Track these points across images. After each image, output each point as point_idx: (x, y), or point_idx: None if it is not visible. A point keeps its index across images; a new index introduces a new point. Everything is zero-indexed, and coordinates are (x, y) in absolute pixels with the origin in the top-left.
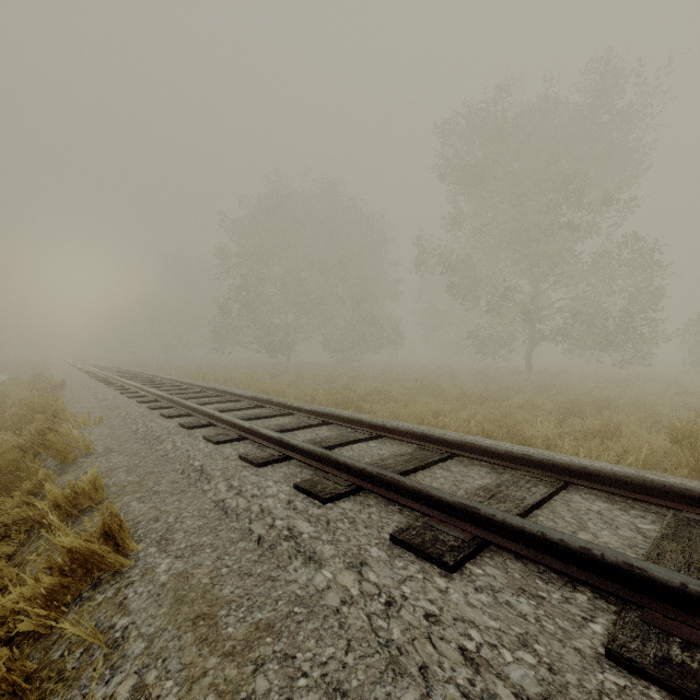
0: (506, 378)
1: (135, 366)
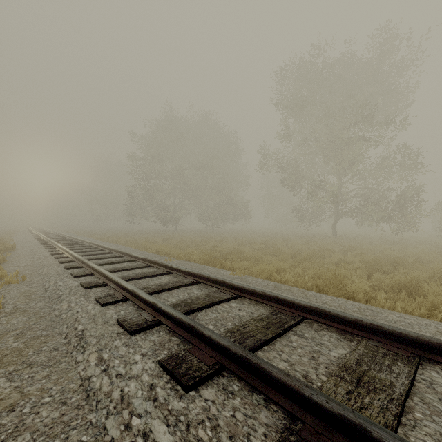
0: (321, 241)
1: (73, 233)
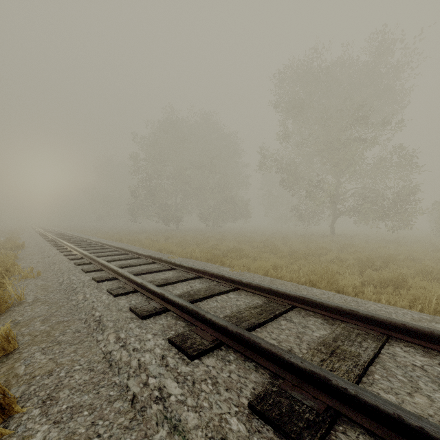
0: (319, 240)
1: (77, 231)
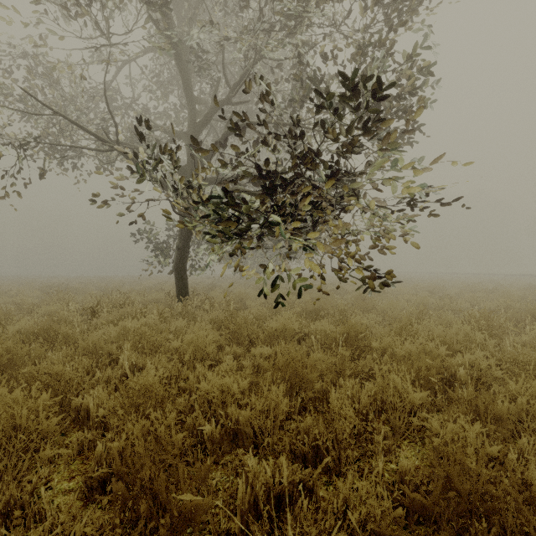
0: None
1: None
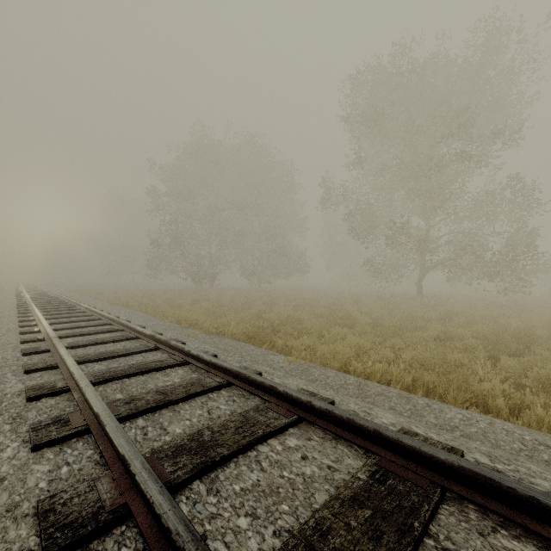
0: (404, 303)
1: (74, 292)
